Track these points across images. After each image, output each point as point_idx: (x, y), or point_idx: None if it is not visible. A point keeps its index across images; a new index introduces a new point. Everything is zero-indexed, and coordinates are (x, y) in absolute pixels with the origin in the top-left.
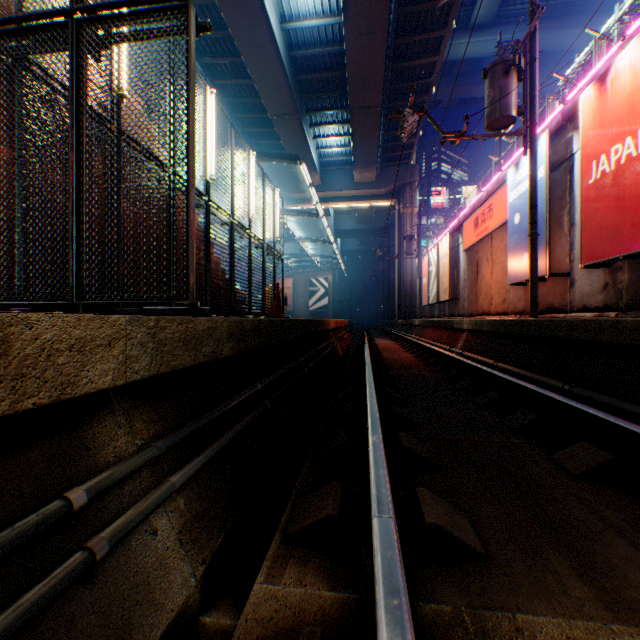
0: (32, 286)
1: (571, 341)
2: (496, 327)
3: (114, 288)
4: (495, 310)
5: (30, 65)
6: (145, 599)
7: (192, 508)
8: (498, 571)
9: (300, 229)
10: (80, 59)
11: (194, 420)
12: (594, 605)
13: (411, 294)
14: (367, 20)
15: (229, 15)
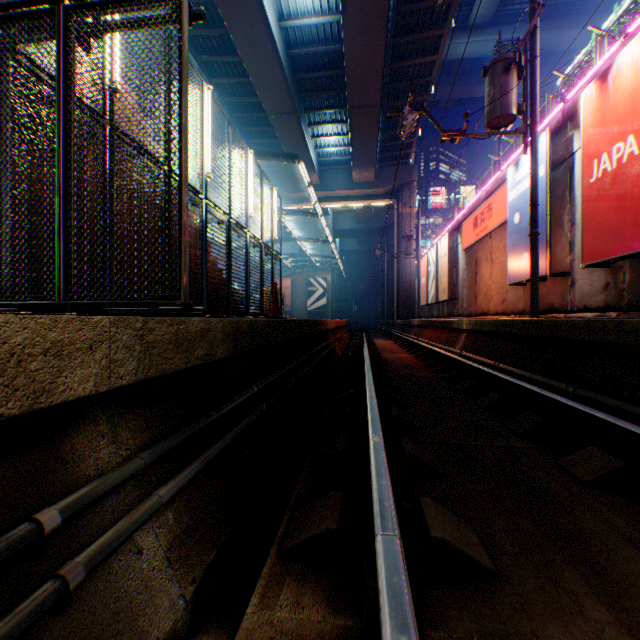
0: (19, 285)
1: (574, 342)
2: (496, 327)
3: (103, 287)
4: (494, 310)
5: (16, 54)
6: (127, 628)
7: (182, 522)
8: (510, 590)
9: (298, 229)
10: (68, 48)
11: (185, 427)
12: (615, 630)
13: (410, 294)
14: (366, 18)
15: (227, 12)
